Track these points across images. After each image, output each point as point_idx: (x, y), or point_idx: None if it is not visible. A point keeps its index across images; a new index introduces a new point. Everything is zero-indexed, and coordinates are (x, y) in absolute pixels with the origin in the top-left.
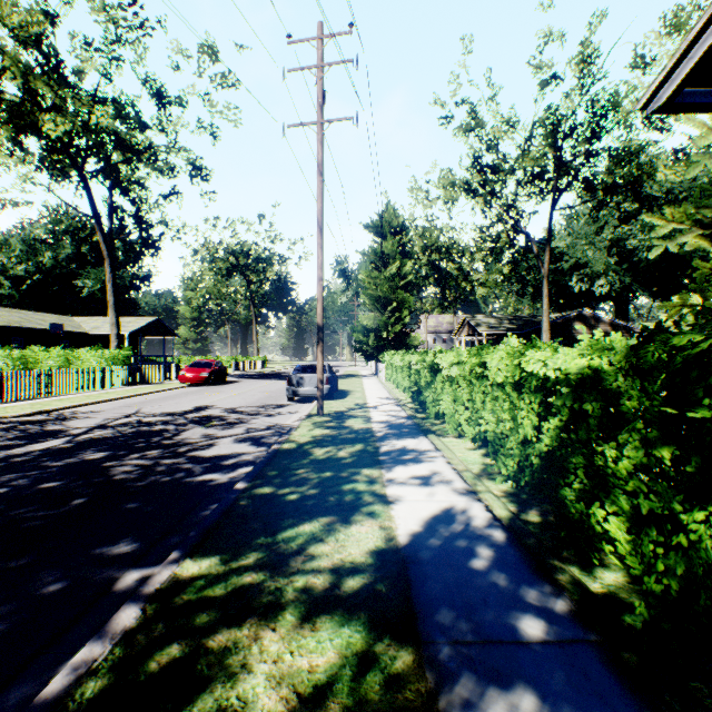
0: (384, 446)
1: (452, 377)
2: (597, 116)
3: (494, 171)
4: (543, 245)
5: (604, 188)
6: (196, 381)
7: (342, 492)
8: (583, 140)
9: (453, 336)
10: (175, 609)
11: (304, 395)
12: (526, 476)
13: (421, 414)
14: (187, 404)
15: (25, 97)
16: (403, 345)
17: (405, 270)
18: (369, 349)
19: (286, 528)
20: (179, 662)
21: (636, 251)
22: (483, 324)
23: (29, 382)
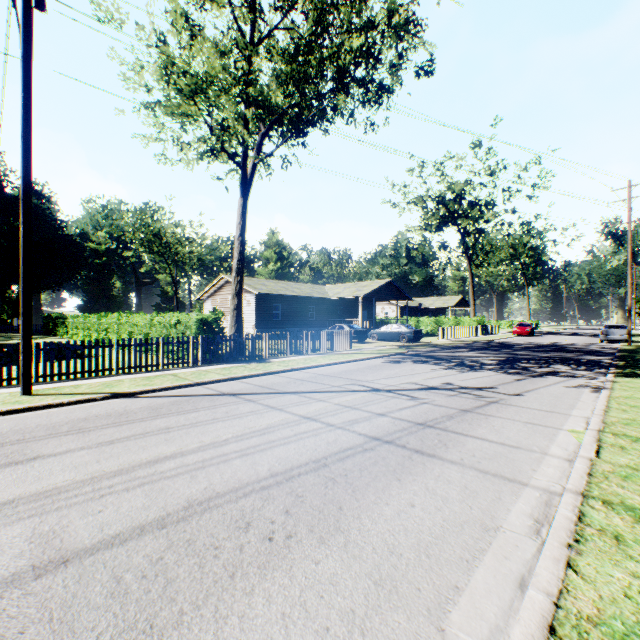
0: None
1: None
2: None
3: None
4: None
5: None
6: (522, 333)
7: None
8: None
9: None
10: (624, 354)
11: (611, 339)
12: None
13: None
14: (543, 341)
15: (448, 212)
16: None
17: None
18: None
19: (639, 353)
20: (631, 355)
21: None
22: None
23: (465, 330)
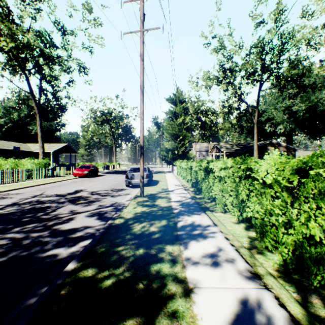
0: (180, 222)
1: (220, 176)
2: (284, 41)
3: (230, 71)
4: (254, 108)
5: (285, 79)
6: (81, 175)
7: (150, 275)
8: (276, 54)
9: (208, 153)
10: None
11: (134, 184)
12: (319, 277)
13: (198, 195)
14: (71, 188)
15: None
16: (185, 157)
17: (186, 121)
18: (169, 159)
19: None
20: None
21: (298, 112)
22: (223, 147)
23: None
